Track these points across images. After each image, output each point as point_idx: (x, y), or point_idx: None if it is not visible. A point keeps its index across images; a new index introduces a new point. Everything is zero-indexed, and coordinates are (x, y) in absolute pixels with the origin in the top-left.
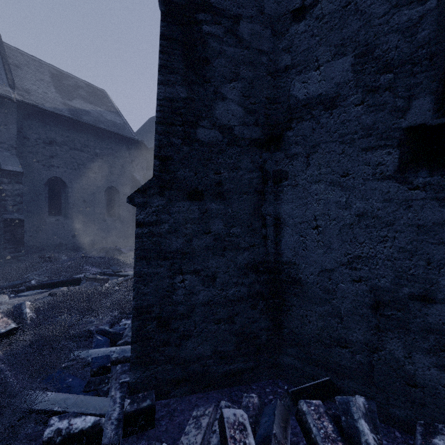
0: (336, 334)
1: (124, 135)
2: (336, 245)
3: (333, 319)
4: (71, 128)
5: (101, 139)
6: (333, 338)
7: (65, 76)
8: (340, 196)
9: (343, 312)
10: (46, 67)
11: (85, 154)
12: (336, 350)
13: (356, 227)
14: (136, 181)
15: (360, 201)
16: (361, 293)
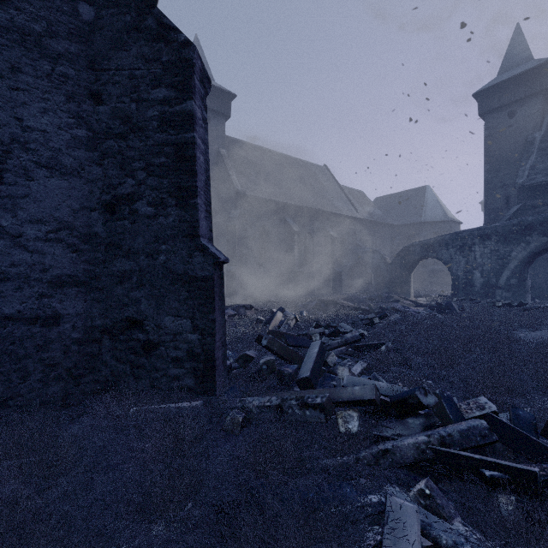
0: (542, 295)
1: (390, 224)
2: (542, 279)
3: (541, 292)
4: (371, 225)
5: (379, 227)
6: (541, 296)
7: (350, 191)
8: (543, 270)
9: (543, 291)
10: (344, 189)
11: (374, 237)
12: (542, 298)
13: (546, 275)
14: (394, 249)
15: (547, 271)
16: (547, 287)
